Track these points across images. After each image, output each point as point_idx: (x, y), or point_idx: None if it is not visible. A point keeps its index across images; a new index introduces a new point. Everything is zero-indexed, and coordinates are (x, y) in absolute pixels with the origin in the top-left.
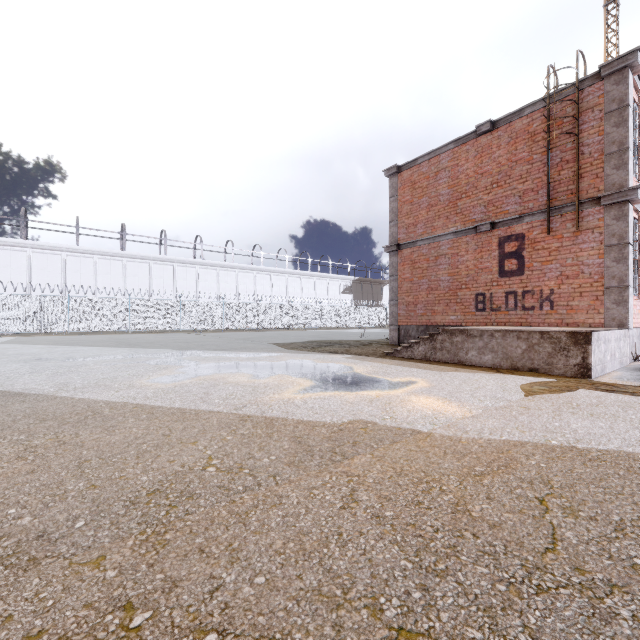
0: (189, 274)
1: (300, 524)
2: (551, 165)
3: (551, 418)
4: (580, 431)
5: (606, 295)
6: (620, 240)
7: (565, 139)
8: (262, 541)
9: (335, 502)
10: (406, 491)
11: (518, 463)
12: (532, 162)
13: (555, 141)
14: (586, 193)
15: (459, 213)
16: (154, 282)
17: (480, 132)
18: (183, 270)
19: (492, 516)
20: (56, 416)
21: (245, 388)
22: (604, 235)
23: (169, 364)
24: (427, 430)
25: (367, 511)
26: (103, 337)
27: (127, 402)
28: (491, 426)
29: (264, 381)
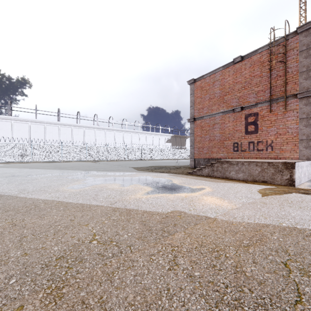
0: (91, 133)
1: (144, 281)
2: (272, 78)
3: (279, 209)
4: (296, 217)
5: (300, 143)
6: (307, 115)
7: (279, 65)
8: (121, 295)
9: (165, 265)
10: (206, 257)
11: (267, 238)
12: (262, 76)
13: (274, 66)
14: (290, 92)
15: (225, 102)
16: (74, 137)
17: (235, 62)
18: (88, 131)
19: (258, 275)
20: (14, 208)
21: (116, 192)
22: (299, 113)
23: (79, 178)
24: (213, 216)
25: (184, 272)
26: (48, 164)
27: (54, 200)
28: (248, 214)
29: (126, 188)
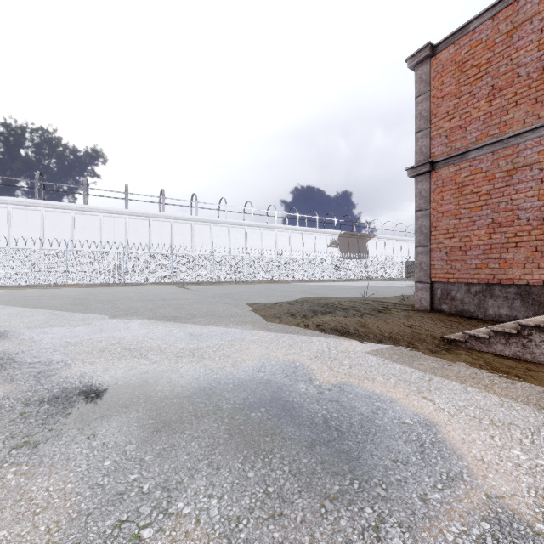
0: (185, 230)
1: None
2: None
3: None
4: None
5: None
6: None
7: None
8: None
9: None
10: None
11: None
12: None
13: None
14: None
15: None
16: (153, 237)
17: None
18: (180, 226)
19: None
20: None
21: None
22: None
23: None
24: None
25: None
26: (82, 291)
27: None
28: None
29: None
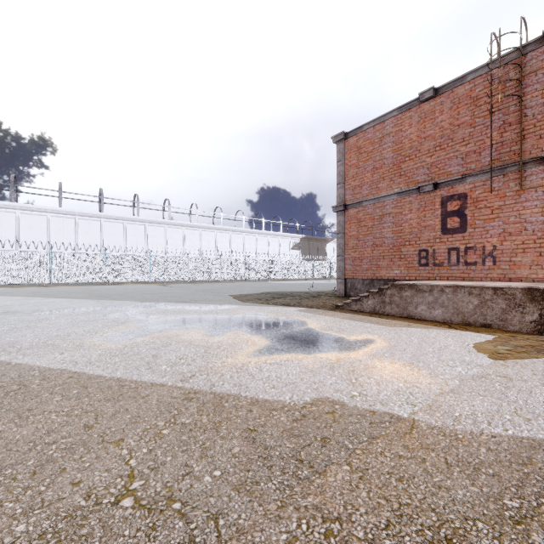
0: (159, 232)
1: None
2: (493, 128)
3: None
4: None
5: None
6: None
7: (508, 102)
8: None
9: None
10: None
11: None
12: (474, 125)
13: (497, 105)
14: (529, 153)
15: (403, 175)
16: (128, 239)
17: (423, 99)
18: (153, 229)
19: None
20: None
21: (197, 349)
22: None
23: (128, 318)
24: (407, 414)
25: None
26: (79, 288)
27: (65, 369)
28: (483, 409)
29: (218, 339)
